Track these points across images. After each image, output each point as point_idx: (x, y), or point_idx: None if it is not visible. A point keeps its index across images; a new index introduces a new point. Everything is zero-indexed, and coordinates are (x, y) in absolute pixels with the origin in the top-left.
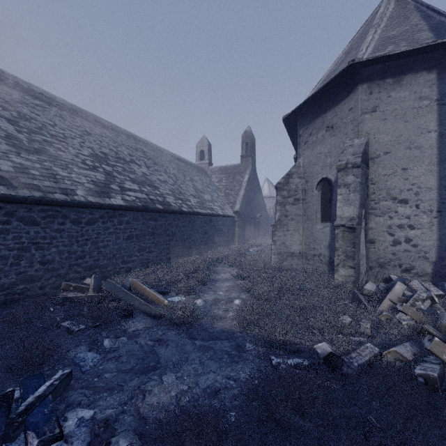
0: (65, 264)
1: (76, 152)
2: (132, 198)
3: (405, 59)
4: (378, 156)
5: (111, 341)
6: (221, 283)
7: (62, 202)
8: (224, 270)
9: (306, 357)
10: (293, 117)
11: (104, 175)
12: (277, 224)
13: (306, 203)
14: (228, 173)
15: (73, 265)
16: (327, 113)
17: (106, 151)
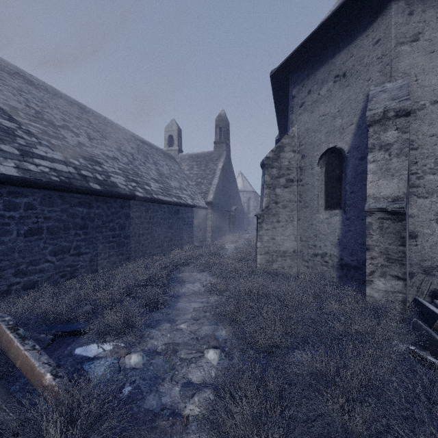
0: None
1: None
2: (42, 169)
3: None
4: (421, 107)
5: None
6: (186, 301)
7: None
8: (193, 276)
9: None
10: (283, 73)
11: None
12: (265, 213)
13: (302, 185)
14: (200, 160)
15: None
16: (335, 58)
17: (17, 106)
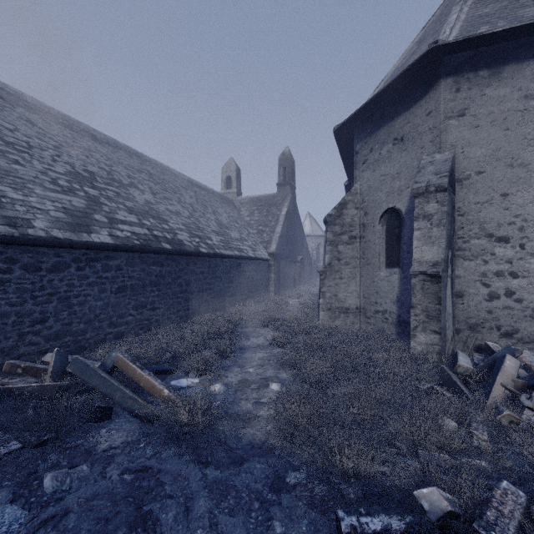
0: (11, 333)
1: (44, 167)
2: (126, 234)
3: (506, 43)
4: (467, 177)
5: (55, 479)
6: (251, 352)
7: (4, 237)
8: (256, 331)
9: (404, 518)
10: (347, 128)
11: (84, 201)
12: (327, 269)
13: (365, 242)
14: (261, 204)
15: (26, 334)
16: (394, 121)
17: (93, 170)
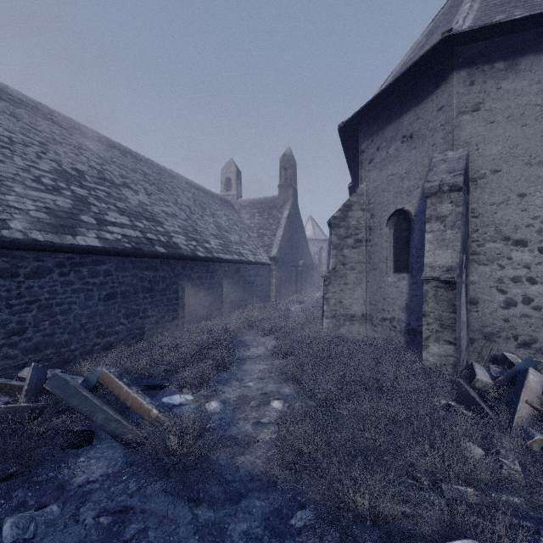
0: None
1: (26, 164)
2: (116, 237)
3: (523, 33)
4: (482, 176)
5: (15, 526)
6: (251, 364)
7: None
8: (257, 340)
9: None
10: (352, 126)
11: (71, 201)
12: (331, 274)
13: (371, 246)
14: (262, 207)
15: (1, 347)
16: (403, 117)
17: (82, 168)
